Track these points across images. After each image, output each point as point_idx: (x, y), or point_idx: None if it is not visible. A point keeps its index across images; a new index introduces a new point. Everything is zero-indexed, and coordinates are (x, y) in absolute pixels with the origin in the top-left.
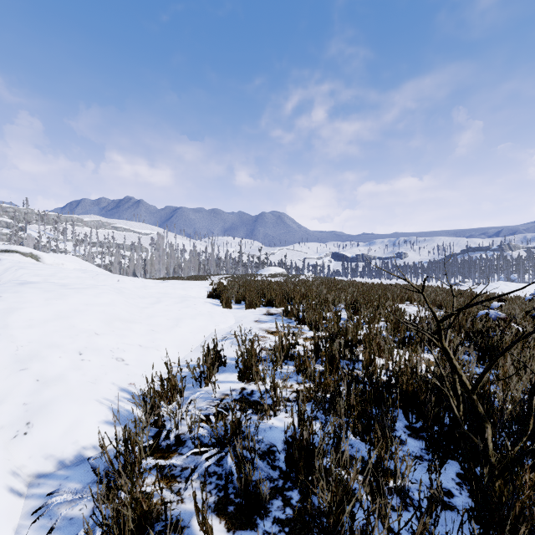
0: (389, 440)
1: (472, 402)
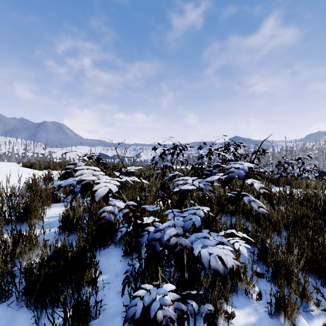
0: None
1: (123, 165)
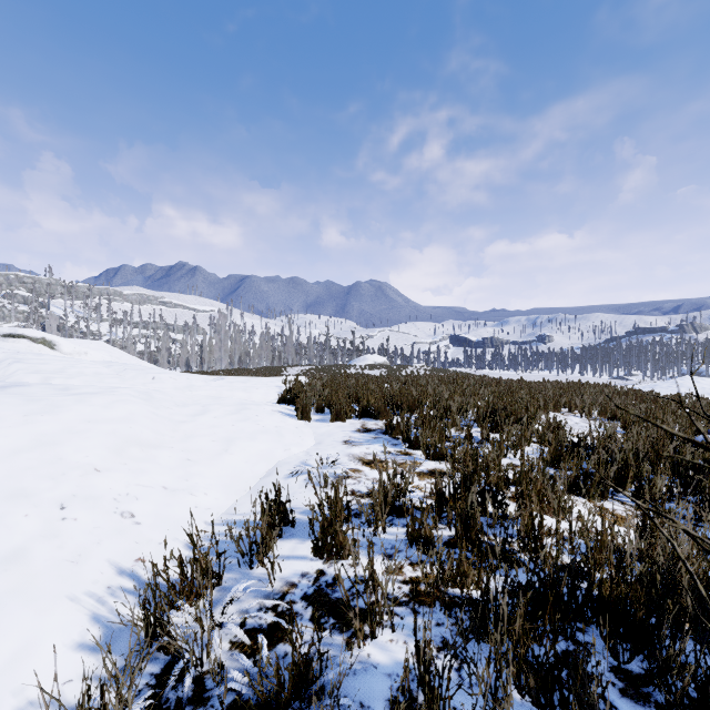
0: None
1: None
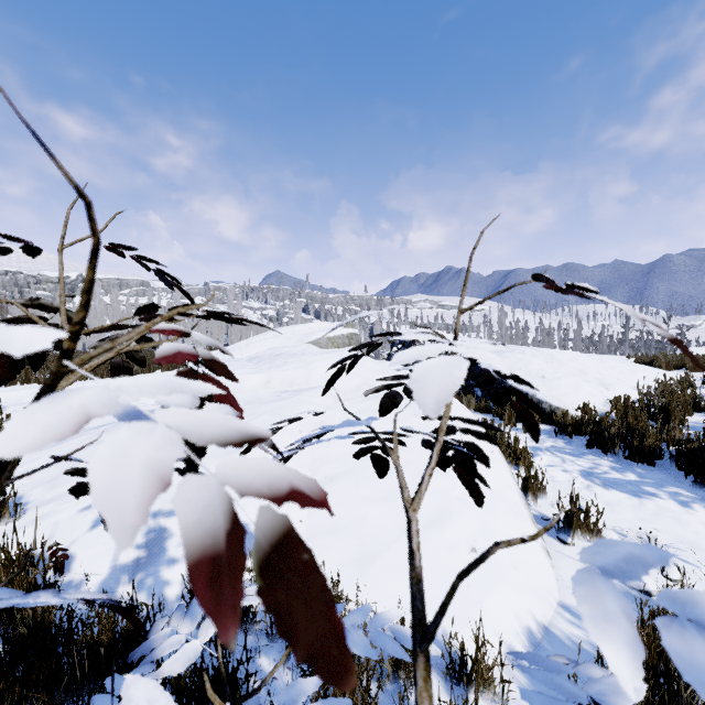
0: None
1: None
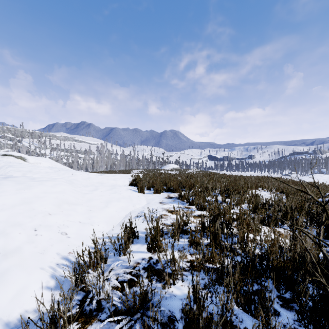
0: (272, 322)
1: None
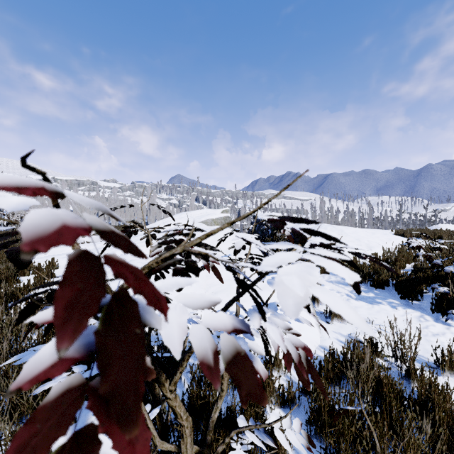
0: None
1: None
